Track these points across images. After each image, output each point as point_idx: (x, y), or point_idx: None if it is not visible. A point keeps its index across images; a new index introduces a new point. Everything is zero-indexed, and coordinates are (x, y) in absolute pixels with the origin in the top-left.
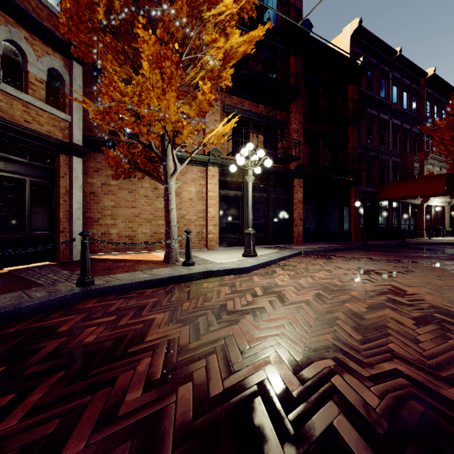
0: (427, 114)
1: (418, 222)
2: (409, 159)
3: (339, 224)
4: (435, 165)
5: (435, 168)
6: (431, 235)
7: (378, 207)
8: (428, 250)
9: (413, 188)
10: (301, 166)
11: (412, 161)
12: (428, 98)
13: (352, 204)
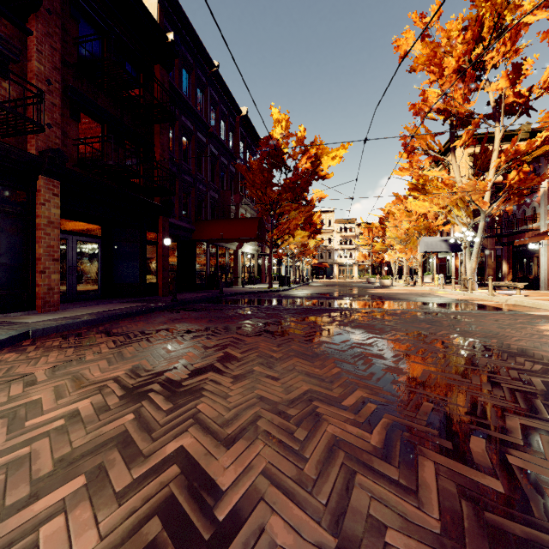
0: (241, 156)
1: (234, 269)
2: (227, 197)
3: (140, 270)
4: (248, 211)
5: (248, 214)
6: (245, 283)
7: (195, 249)
8: (245, 303)
9: (230, 229)
10: (55, 152)
11: (229, 200)
12: (243, 139)
13: (161, 241)
